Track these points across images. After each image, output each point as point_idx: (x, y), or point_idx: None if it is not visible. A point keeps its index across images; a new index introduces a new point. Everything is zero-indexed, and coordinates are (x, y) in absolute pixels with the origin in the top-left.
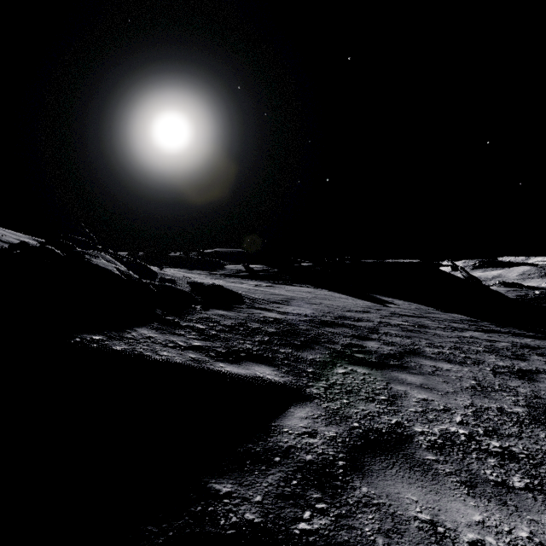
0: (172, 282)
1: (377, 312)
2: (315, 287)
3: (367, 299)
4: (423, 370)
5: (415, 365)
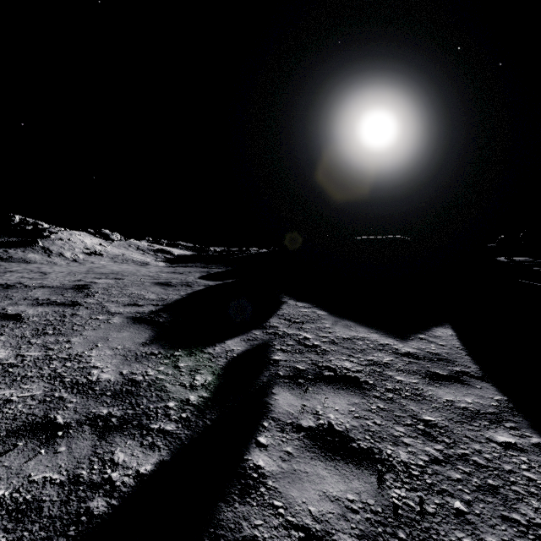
0: None
1: None
2: None
3: None
4: None
5: None
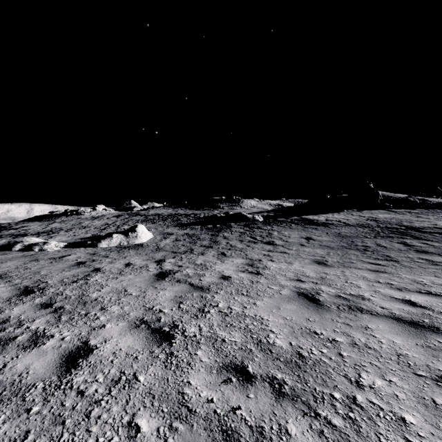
0: (430, 202)
1: None
2: None
3: None
4: None
5: None
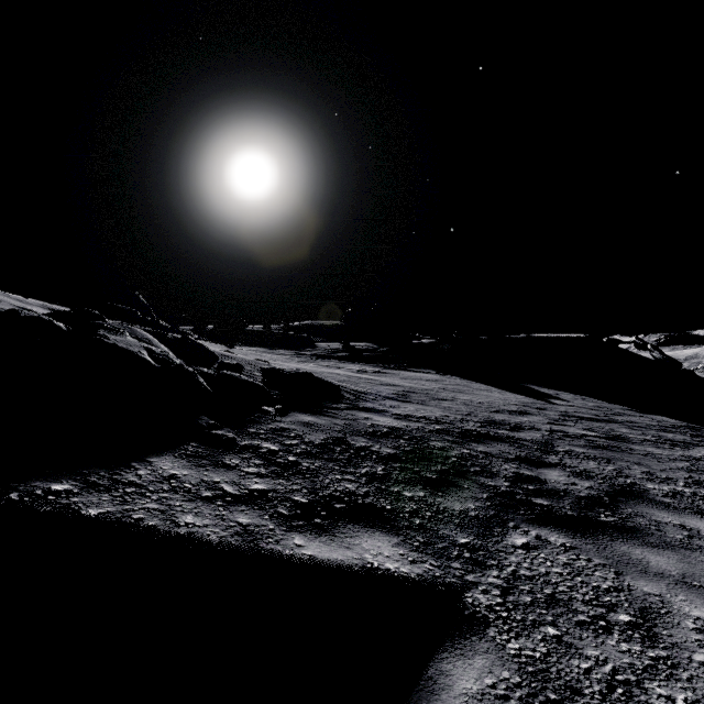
0: (238, 369)
1: (541, 413)
2: (441, 374)
3: (519, 392)
4: (668, 537)
5: (648, 524)
